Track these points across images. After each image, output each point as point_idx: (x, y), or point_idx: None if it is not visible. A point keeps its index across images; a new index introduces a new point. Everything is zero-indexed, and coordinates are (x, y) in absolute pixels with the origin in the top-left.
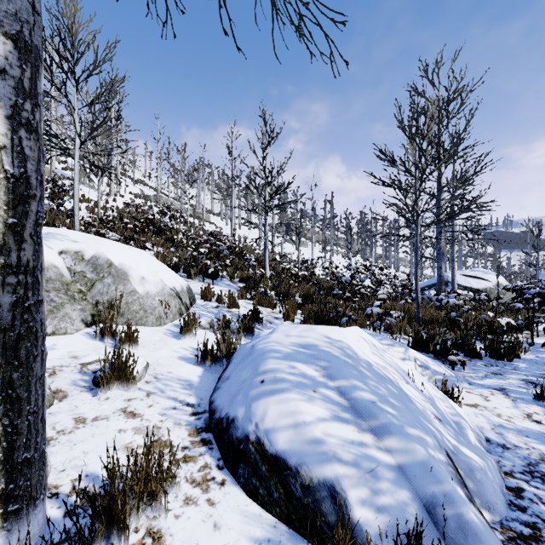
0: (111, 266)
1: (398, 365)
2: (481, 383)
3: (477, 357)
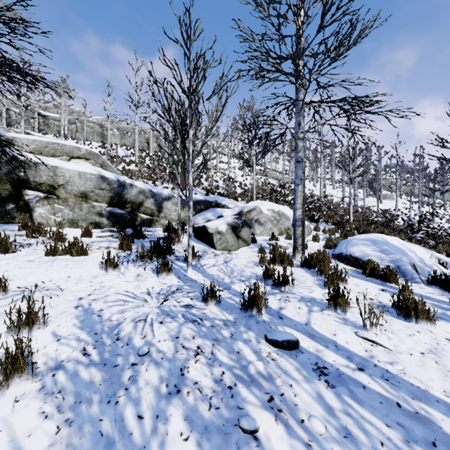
0: (284, 214)
1: (411, 249)
2: None
3: None
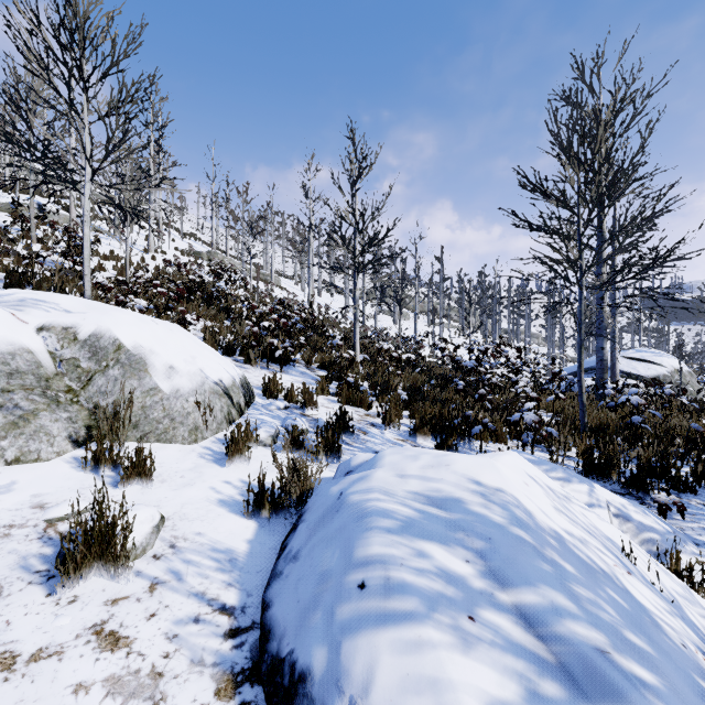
0: (119, 349)
1: (598, 529)
2: None
3: (688, 490)
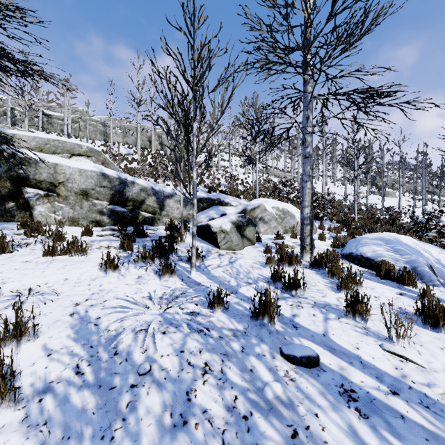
0: (288, 212)
1: (425, 249)
2: None
3: None
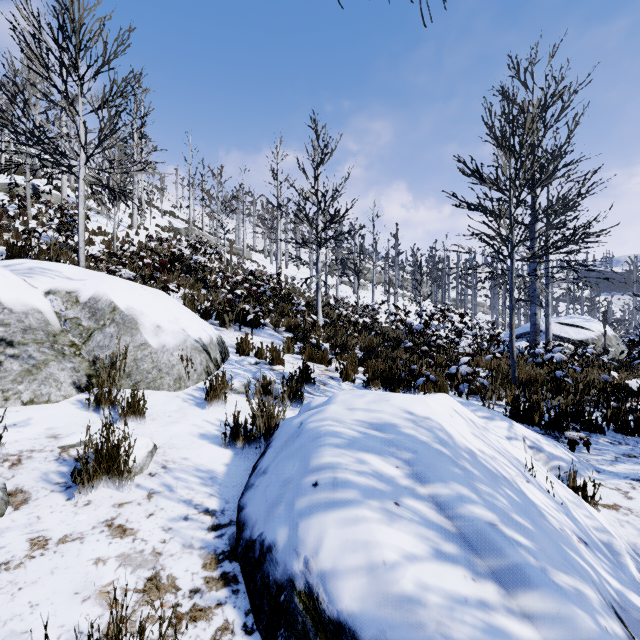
0: (114, 310)
1: (508, 452)
2: (613, 471)
3: (598, 431)
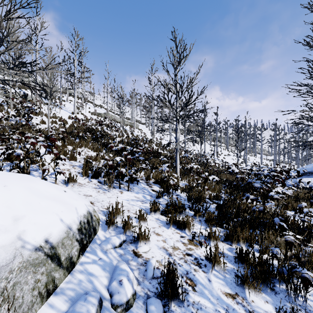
0: None
1: None
2: None
3: None
